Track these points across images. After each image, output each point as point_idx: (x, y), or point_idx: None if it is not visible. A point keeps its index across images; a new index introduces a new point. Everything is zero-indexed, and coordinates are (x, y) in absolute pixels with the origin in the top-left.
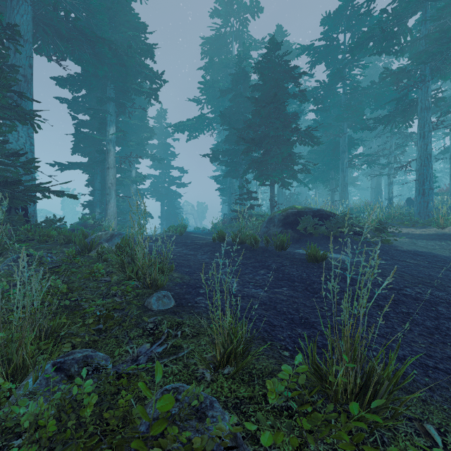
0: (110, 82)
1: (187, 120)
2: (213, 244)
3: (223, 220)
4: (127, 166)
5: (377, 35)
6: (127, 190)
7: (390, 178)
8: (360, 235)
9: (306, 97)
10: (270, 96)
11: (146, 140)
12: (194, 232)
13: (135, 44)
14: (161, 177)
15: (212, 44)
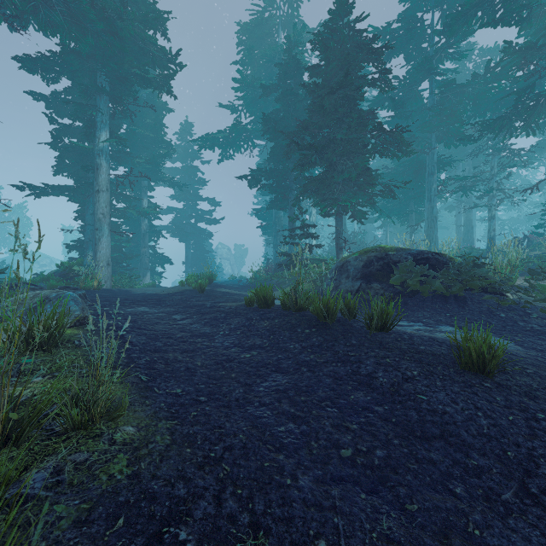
0: (100, 65)
1: (217, 132)
2: (249, 312)
3: (266, 268)
4: (135, 194)
5: (489, 0)
6: (137, 226)
7: (491, 211)
8: (496, 293)
9: (390, 83)
10: (337, 81)
11: (162, 158)
12: (224, 285)
13: (138, 10)
14: (186, 210)
15: (252, 31)
